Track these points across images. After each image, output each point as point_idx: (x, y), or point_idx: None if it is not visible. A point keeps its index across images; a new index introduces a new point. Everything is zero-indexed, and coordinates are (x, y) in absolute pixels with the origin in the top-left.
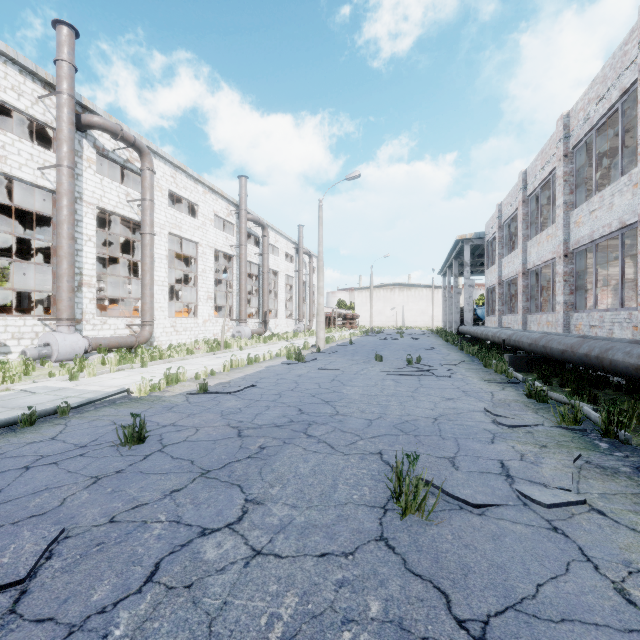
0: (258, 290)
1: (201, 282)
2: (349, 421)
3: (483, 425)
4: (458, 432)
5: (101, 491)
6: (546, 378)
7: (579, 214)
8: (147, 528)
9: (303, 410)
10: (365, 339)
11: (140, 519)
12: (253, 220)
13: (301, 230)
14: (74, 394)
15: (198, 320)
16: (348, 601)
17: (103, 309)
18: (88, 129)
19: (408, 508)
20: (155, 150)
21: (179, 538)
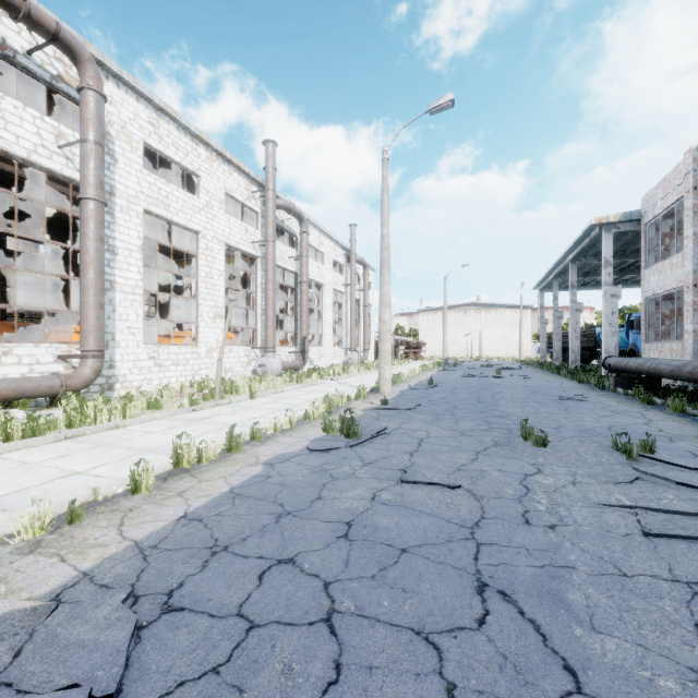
0: (294, 308)
1: (204, 292)
2: None
3: None
4: None
5: None
6: None
7: None
8: None
9: None
10: (446, 376)
11: None
12: (285, 207)
13: (353, 231)
14: None
15: (199, 348)
16: None
17: (42, 331)
18: None
19: None
20: (115, 71)
21: None
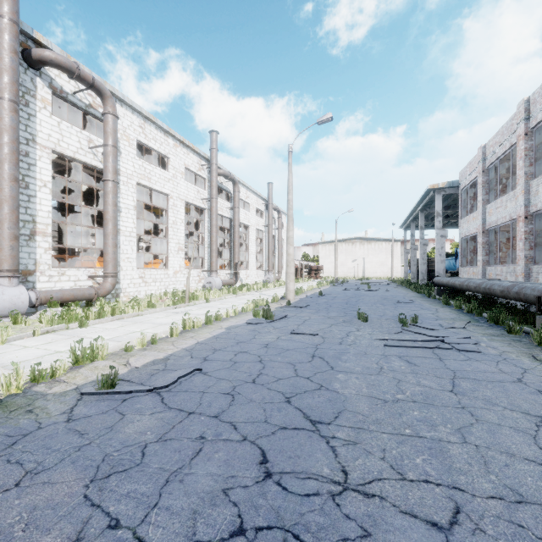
0: (229, 243)
1: (172, 234)
2: (389, 538)
3: None
4: None
5: None
6: None
7: None
8: None
9: (269, 461)
10: (333, 290)
11: None
12: (224, 175)
13: (270, 187)
14: None
15: (168, 271)
16: None
17: (72, 260)
18: (41, 66)
19: None
20: (121, 97)
21: None
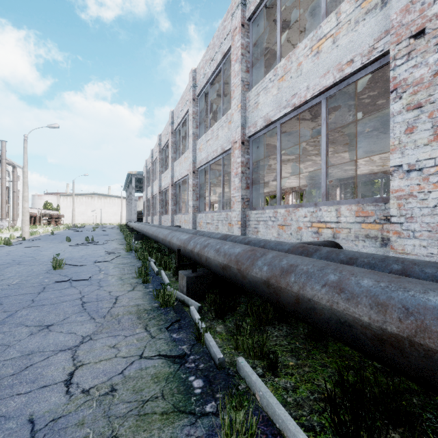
0: None
1: None
2: (42, 260)
3: (100, 255)
4: (89, 257)
5: None
6: (143, 241)
7: (163, 177)
8: None
9: (16, 260)
10: (66, 232)
11: None
12: None
13: (4, 145)
14: None
15: None
16: (34, 278)
17: None
18: None
19: (57, 267)
20: None
21: None
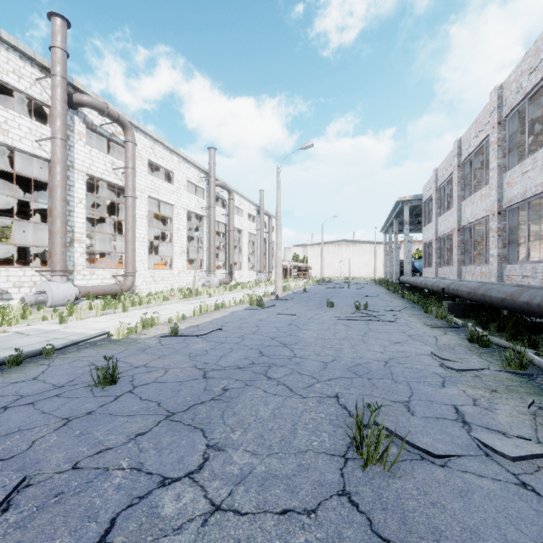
0: (225, 246)
1: (176, 239)
2: (306, 363)
3: (432, 368)
4: (409, 375)
5: (69, 434)
6: (484, 323)
7: (512, 175)
8: (108, 476)
9: (263, 352)
10: (317, 288)
11: (102, 466)
12: (220, 185)
13: (262, 194)
14: (61, 336)
15: (173, 271)
16: None
17: (93, 262)
18: (79, 107)
19: (369, 458)
20: (136, 125)
21: (138, 489)
